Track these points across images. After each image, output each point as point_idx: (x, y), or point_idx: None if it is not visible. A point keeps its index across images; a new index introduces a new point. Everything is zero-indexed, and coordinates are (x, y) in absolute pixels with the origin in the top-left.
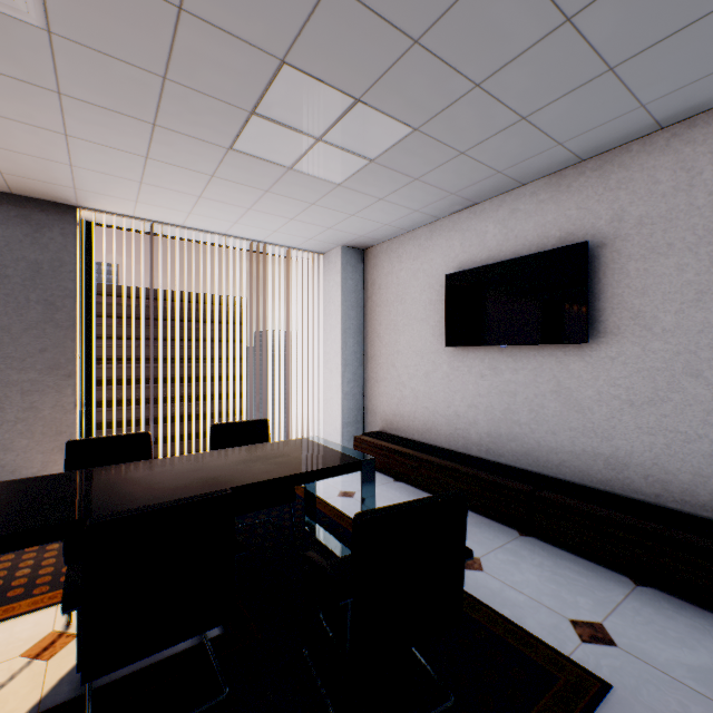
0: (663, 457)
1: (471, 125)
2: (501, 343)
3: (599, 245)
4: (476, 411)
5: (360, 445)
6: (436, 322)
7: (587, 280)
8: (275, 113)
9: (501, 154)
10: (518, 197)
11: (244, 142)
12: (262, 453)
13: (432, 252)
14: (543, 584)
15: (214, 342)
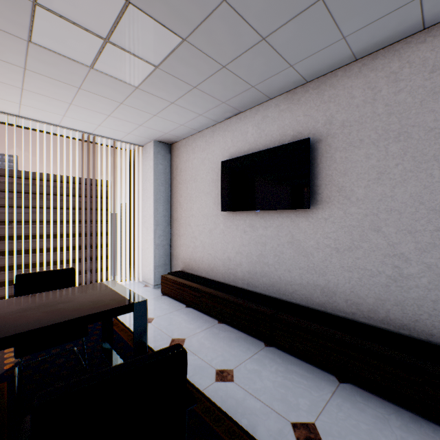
0: (357, 287)
1: (226, 40)
2: (256, 209)
3: (318, 141)
4: (241, 256)
5: (165, 281)
6: (216, 194)
7: (310, 164)
8: (57, 5)
9: (252, 70)
10: (267, 108)
11: (40, 35)
12: (48, 300)
13: (214, 146)
14: (275, 389)
15: (87, 210)
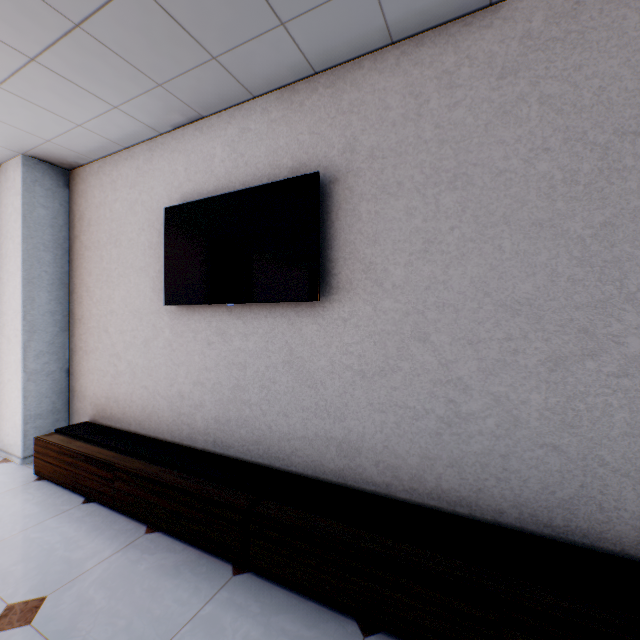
0: (394, 438)
1: None
2: (229, 300)
3: (333, 180)
4: (203, 390)
5: (42, 450)
6: (157, 272)
7: (319, 221)
8: None
9: (205, 13)
10: (249, 113)
11: None
12: None
13: (153, 178)
14: None
15: None
